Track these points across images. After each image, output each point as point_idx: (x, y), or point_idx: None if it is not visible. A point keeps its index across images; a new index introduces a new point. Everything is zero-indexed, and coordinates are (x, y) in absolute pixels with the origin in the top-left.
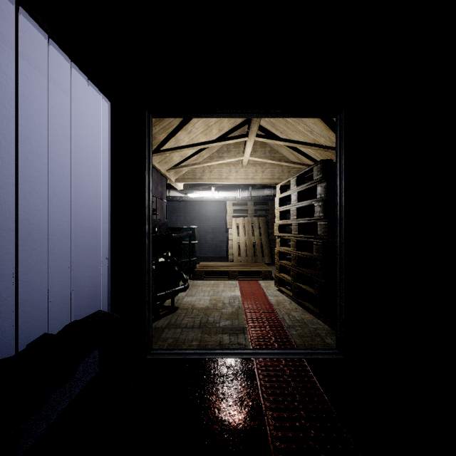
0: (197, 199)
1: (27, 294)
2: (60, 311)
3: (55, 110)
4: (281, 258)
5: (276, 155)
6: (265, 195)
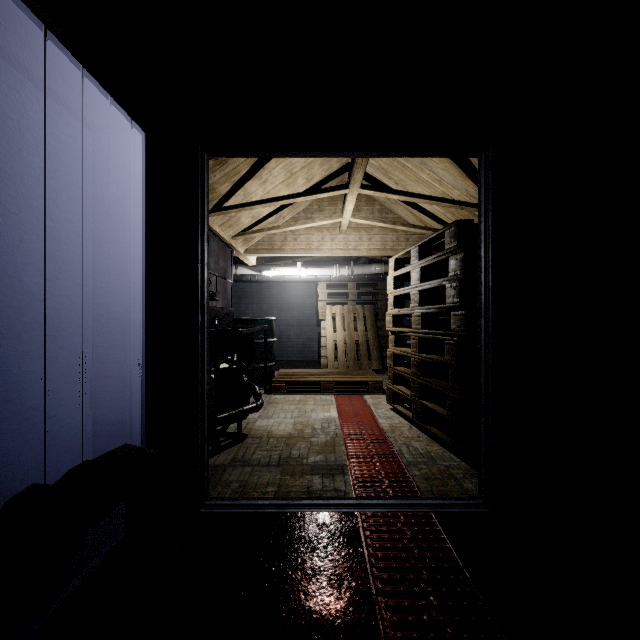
0: (276, 279)
1: (18, 419)
2: (71, 442)
3: (63, 143)
4: (396, 363)
5: (389, 216)
6: (373, 273)
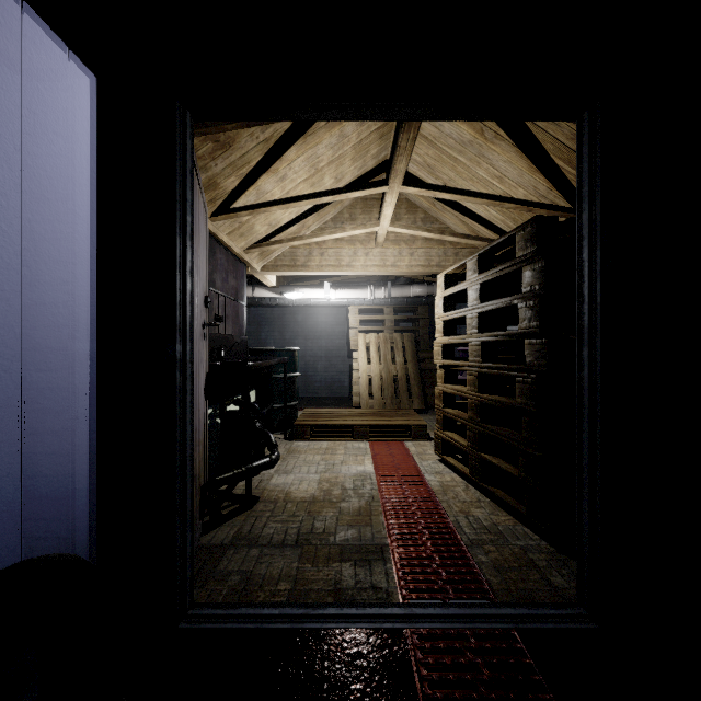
0: (301, 303)
1: None
2: None
3: None
4: (446, 404)
5: (435, 226)
6: (413, 296)
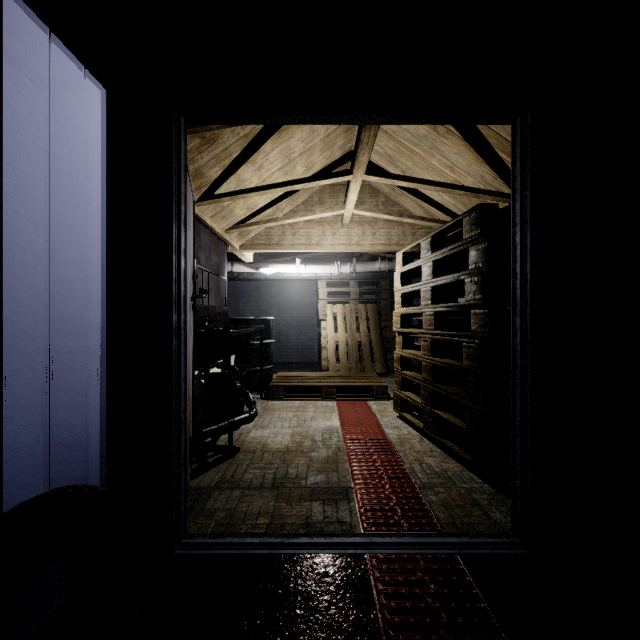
0: (275, 277)
1: None
2: (12, 472)
3: None
4: (404, 367)
5: (394, 209)
6: (376, 271)
